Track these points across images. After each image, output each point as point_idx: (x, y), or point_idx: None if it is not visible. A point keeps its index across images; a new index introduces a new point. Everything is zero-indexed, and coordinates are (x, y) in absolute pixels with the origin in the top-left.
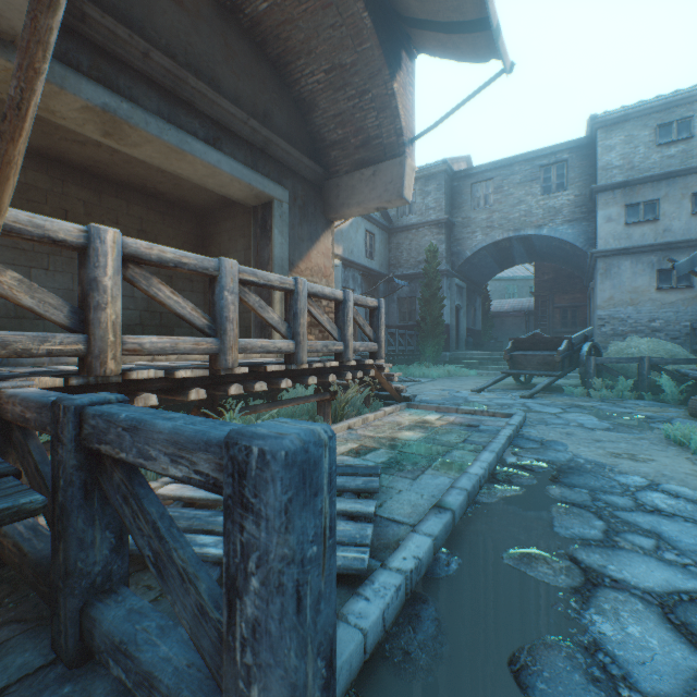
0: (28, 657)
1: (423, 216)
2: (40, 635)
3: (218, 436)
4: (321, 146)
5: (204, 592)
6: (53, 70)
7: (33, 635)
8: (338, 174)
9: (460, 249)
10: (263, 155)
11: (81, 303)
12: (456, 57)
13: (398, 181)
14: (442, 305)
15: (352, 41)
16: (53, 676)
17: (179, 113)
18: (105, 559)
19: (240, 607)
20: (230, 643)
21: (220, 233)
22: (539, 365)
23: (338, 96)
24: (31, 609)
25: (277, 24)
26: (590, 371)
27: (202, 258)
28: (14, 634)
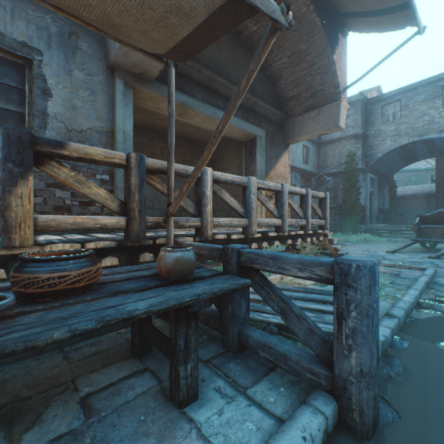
0: (215, 348)
1: (343, 132)
2: (214, 342)
3: (325, 261)
4: (283, 100)
5: (311, 323)
6: (163, 89)
7: (211, 341)
8: (293, 116)
9: (372, 153)
10: (251, 112)
11: (196, 203)
12: (379, 30)
13: (335, 116)
14: (359, 192)
15: (306, 36)
16: (230, 356)
17: (211, 98)
18: (244, 313)
19: (344, 323)
20: (338, 337)
21: (223, 157)
22: (443, 235)
23: (295, 69)
24: (203, 333)
25: (261, 36)
26: None
27: (241, 178)
28: (204, 340)
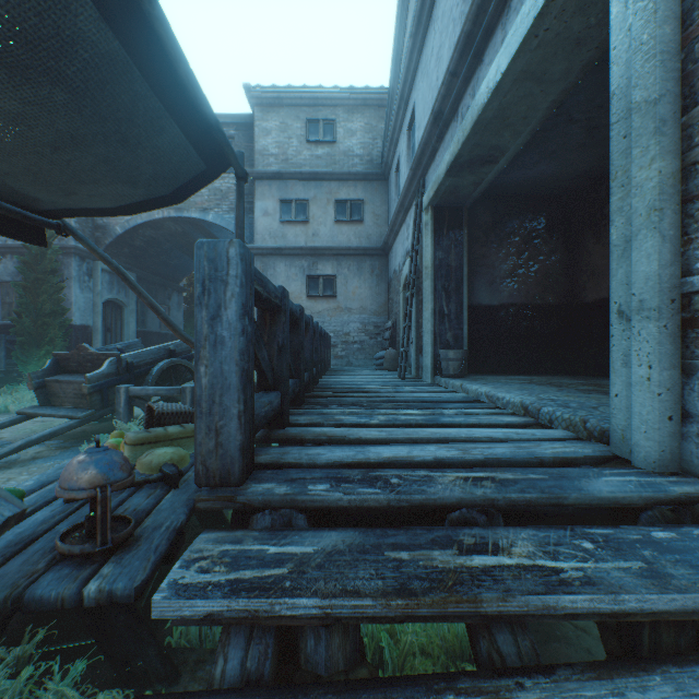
0: None
1: None
2: None
3: None
4: None
5: None
6: None
7: None
8: None
9: (108, 223)
10: None
11: None
12: None
13: None
14: (59, 297)
15: None
16: None
17: None
18: None
19: None
20: None
21: None
22: (78, 398)
23: None
24: None
25: None
26: (122, 410)
27: None
28: None
